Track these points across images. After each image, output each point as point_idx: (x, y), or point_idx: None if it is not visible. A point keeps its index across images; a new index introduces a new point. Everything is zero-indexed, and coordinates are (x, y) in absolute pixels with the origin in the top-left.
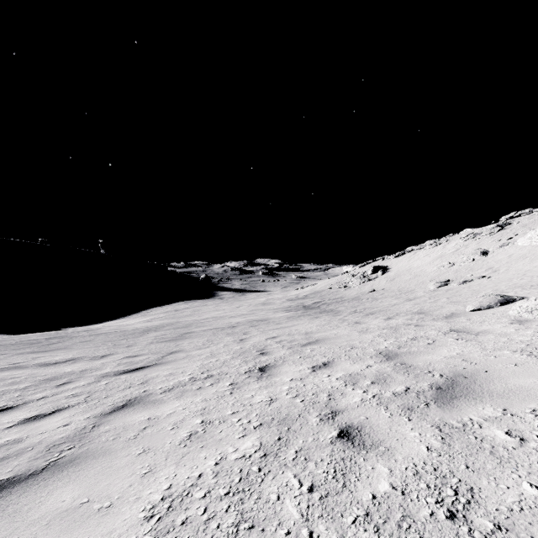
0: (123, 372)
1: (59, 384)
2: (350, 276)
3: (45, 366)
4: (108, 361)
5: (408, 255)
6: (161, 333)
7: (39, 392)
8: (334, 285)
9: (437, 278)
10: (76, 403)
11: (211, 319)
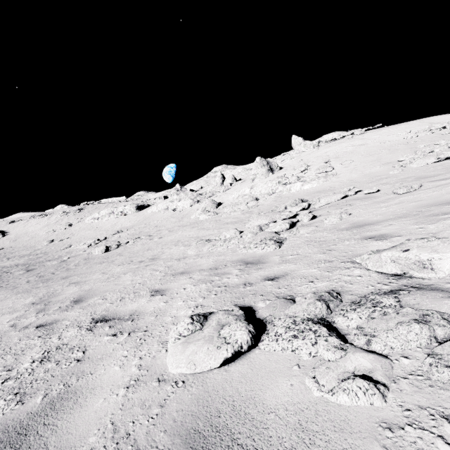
0: None
1: None
2: None
3: None
4: None
5: (23, 222)
6: None
7: None
8: None
9: (47, 239)
10: None
11: None
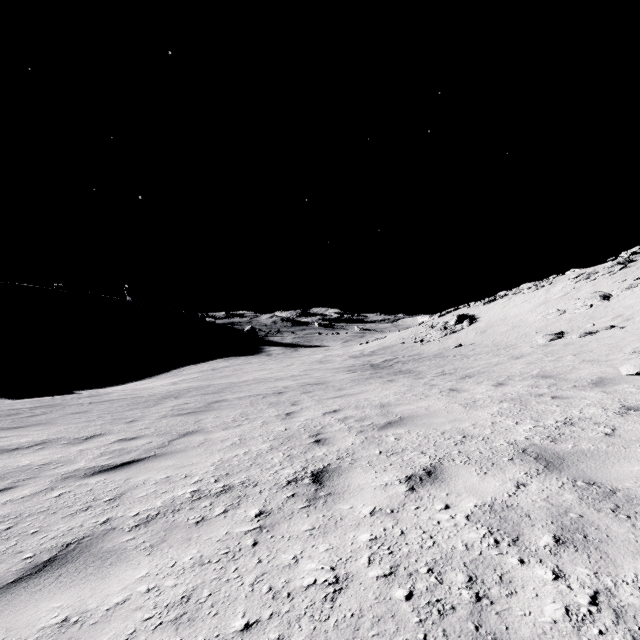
0: (98, 471)
1: None
2: (427, 328)
3: None
4: (89, 448)
5: (501, 302)
6: (183, 401)
7: None
8: (407, 338)
9: (545, 329)
10: None
11: (252, 381)
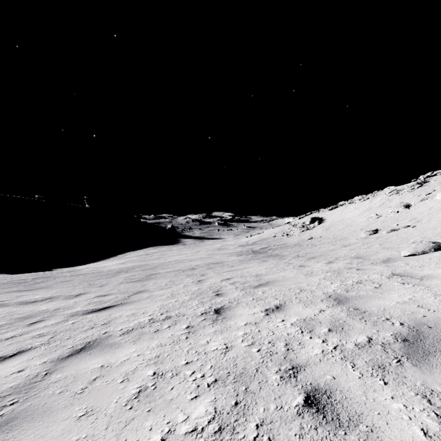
0: (90, 312)
1: (31, 323)
2: (291, 226)
3: (25, 304)
4: (80, 300)
5: (341, 209)
6: (131, 274)
7: (10, 331)
8: (278, 233)
9: (367, 227)
10: (39, 344)
11: (174, 261)
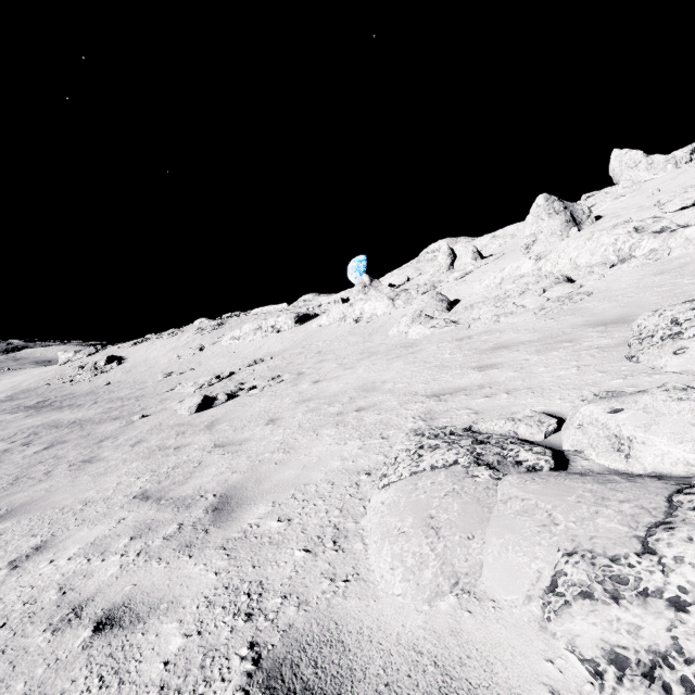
0: None
1: None
2: (76, 368)
3: None
4: None
5: (147, 345)
6: None
7: None
8: (53, 380)
9: (167, 370)
10: None
11: None
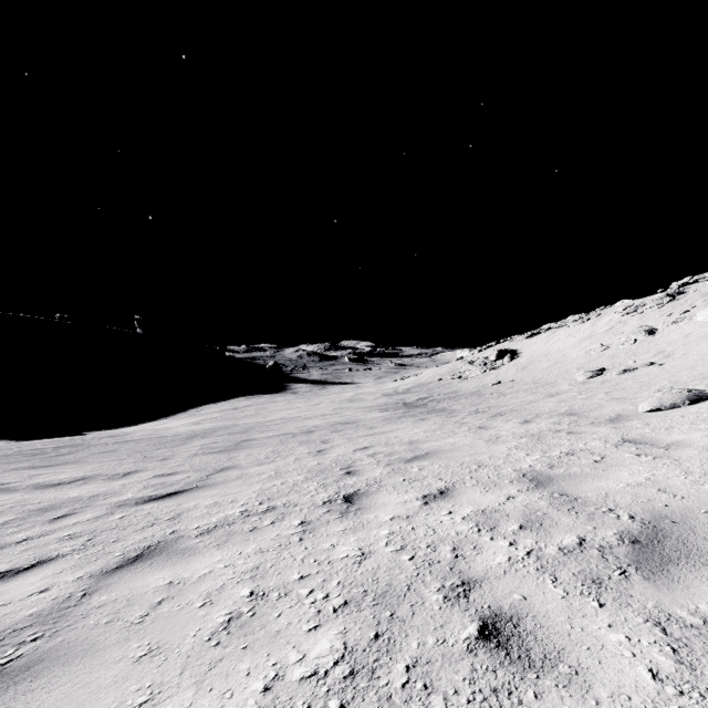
0: (148, 500)
1: (55, 517)
2: (466, 364)
3: (43, 488)
4: (131, 482)
5: (545, 336)
6: (211, 440)
7: (23, 531)
8: (445, 375)
9: (586, 366)
10: (70, 550)
11: (280, 420)
